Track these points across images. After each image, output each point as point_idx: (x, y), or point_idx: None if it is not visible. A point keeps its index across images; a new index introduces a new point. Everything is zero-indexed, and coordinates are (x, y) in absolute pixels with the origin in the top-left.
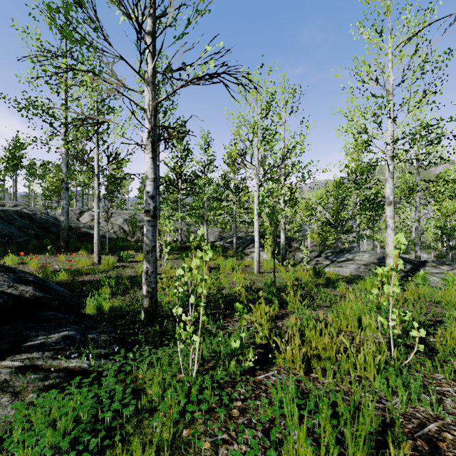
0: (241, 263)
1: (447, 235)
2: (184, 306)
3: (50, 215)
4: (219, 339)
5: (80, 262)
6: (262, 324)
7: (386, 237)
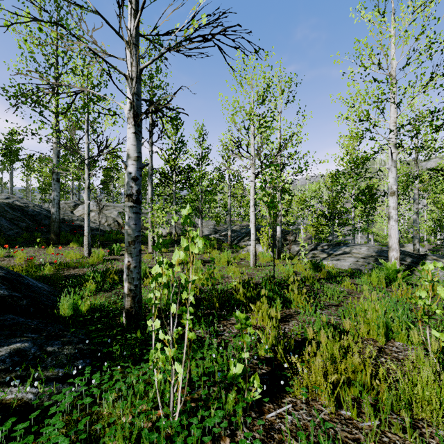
0: (236, 256)
1: (443, 228)
2: (163, 318)
3: (43, 208)
4: (213, 355)
5: (69, 255)
6: (264, 329)
7: (389, 229)
